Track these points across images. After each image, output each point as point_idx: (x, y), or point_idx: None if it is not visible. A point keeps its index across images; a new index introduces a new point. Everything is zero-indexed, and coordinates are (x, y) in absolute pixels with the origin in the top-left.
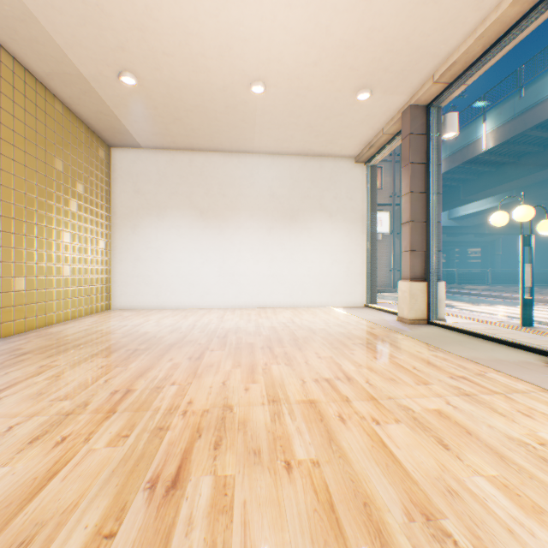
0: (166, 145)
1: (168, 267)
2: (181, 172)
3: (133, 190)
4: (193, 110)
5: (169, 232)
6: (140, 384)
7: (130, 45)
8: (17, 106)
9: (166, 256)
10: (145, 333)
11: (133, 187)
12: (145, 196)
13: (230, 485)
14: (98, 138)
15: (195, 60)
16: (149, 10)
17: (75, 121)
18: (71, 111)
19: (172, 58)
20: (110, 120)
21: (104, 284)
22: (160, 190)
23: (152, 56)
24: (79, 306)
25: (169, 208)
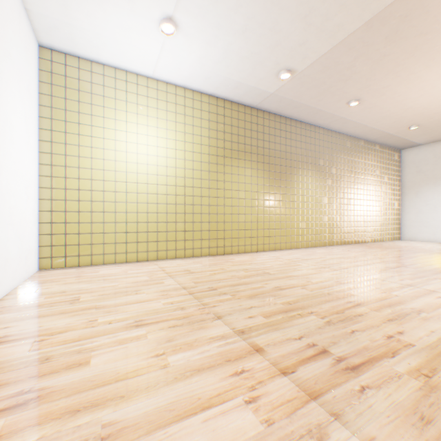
0: (439, 139)
1: (440, 216)
2: None
3: (414, 171)
4: None
5: None
6: (419, 256)
7: (414, 119)
8: (363, 157)
9: (439, 209)
10: (422, 249)
11: (414, 169)
12: (423, 173)
13: None
14: (393, 149)
15: None
16: (424, 109)
17: (382, 148)
18: (381, 145)
19: (438, 113)
20: (400, 142)
21: (396, 226)
22: (434, 168)
23: (426, 117)
24: (384, 236)
25: None
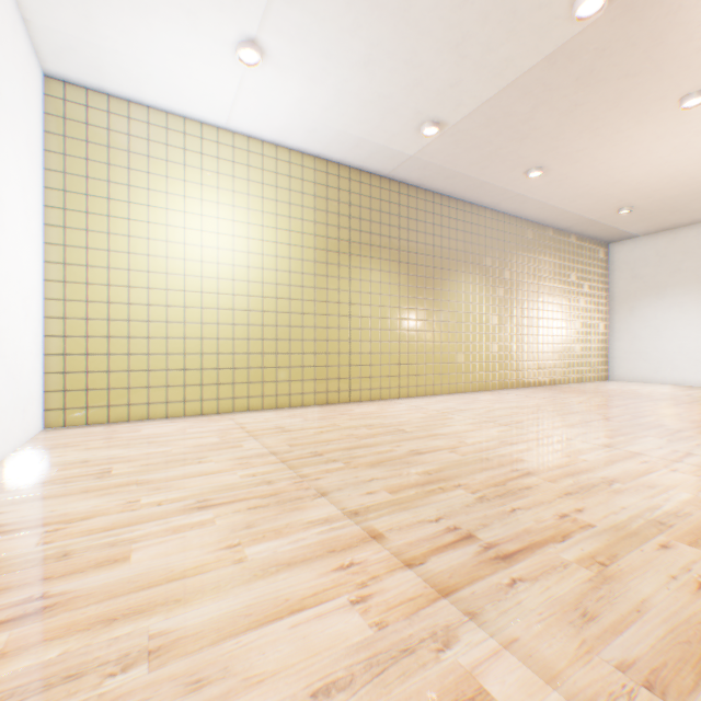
0: (664, 229)
1: (666, 344)
2: (682, 249)
3: (628, 276)
4: (688, 203)
5: (668, 310)
6: (630, 405)
7: (625, 198)
8: (552, 254)
9: (664, 333)
10: (637, 393)
11: (628, 273)
12: (640, 280)
13: (661, 420)
14: (597, 243)
15: (682, 183)
16: (638, 183)
17: (581, 241)
18: (578, 236)
19: (660, 190)
20: (607, 231)
21: (601, 359)
22: (657, 271)
23: (643, 196)
24: (583, 374)
25: (668, 287)
